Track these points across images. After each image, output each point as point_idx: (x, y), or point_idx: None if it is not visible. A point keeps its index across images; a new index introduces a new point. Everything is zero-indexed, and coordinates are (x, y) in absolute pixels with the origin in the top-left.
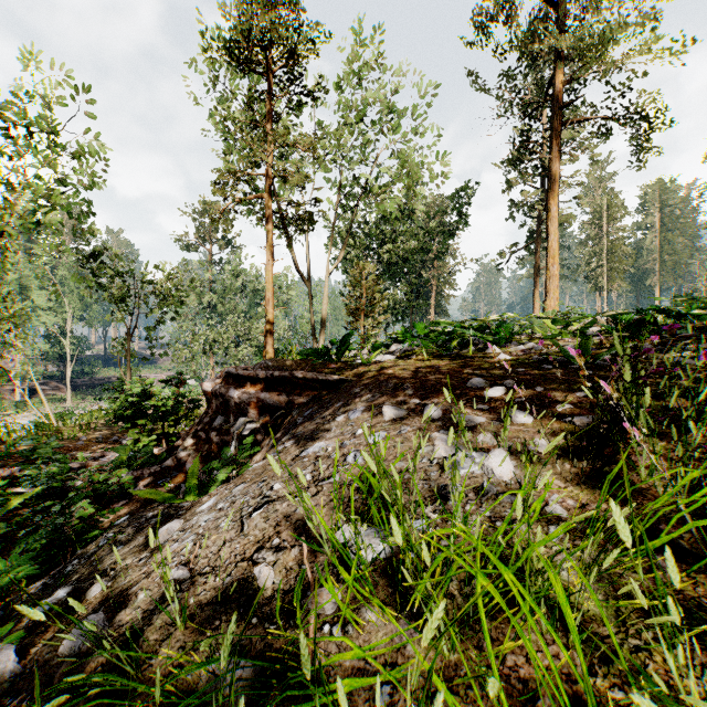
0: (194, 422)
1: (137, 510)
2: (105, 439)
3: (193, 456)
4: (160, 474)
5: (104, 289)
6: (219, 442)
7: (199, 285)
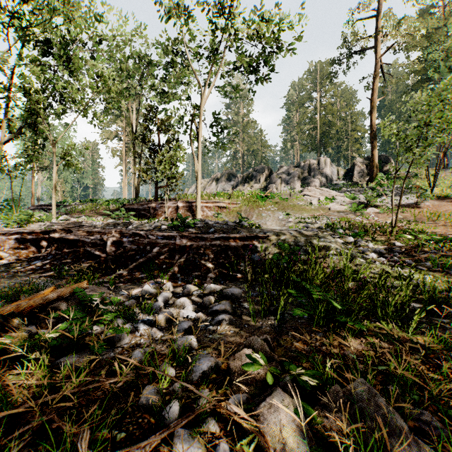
0: None
1: None
2: None
3: None
4: None
5: None
6: None
7: None
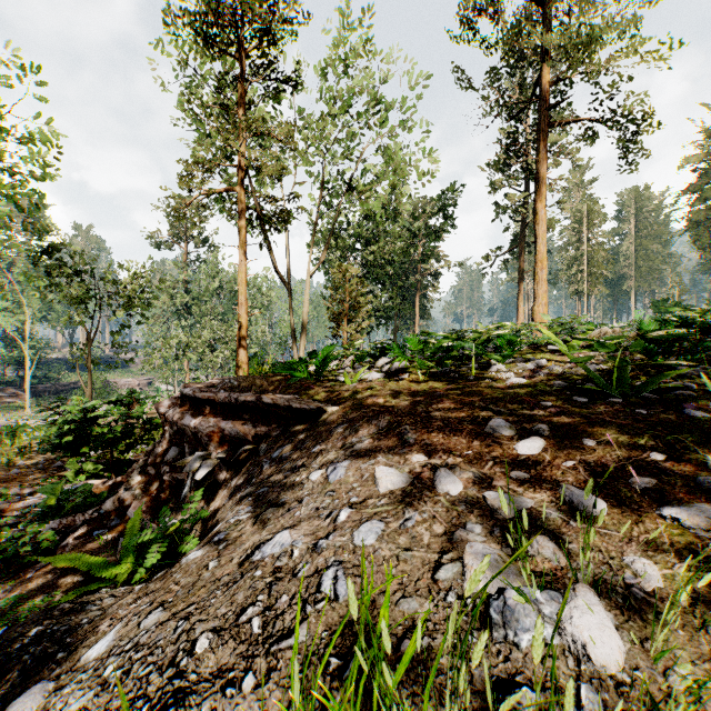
0: (147, 450)
1: (54, 581)
2: (47, 464)
3: (139, 498)
4: (97, 521)
5: (60, 290)
6: (171, 480)
7: (173, 285)
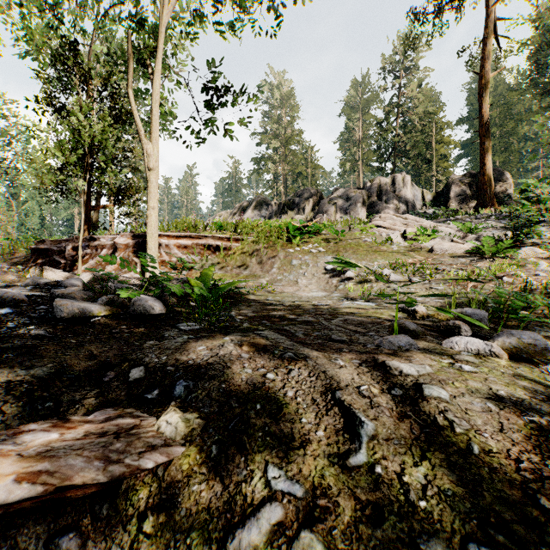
0: None
1: None
2: None
3: None
4: None
5: None
6: None
7: None
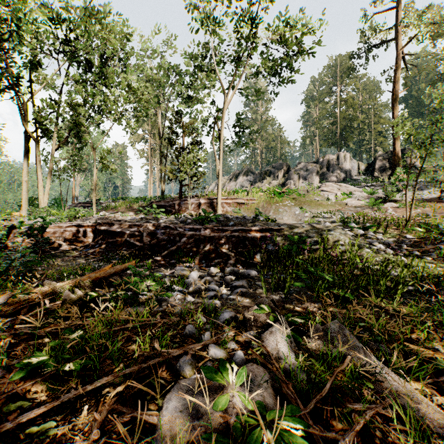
0: None
1: None
2: None
3: None
4: None
5: None
6: None
7: None
